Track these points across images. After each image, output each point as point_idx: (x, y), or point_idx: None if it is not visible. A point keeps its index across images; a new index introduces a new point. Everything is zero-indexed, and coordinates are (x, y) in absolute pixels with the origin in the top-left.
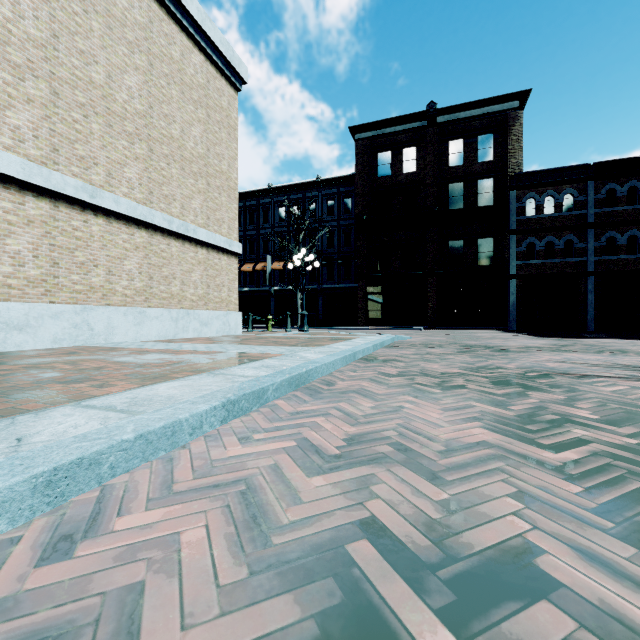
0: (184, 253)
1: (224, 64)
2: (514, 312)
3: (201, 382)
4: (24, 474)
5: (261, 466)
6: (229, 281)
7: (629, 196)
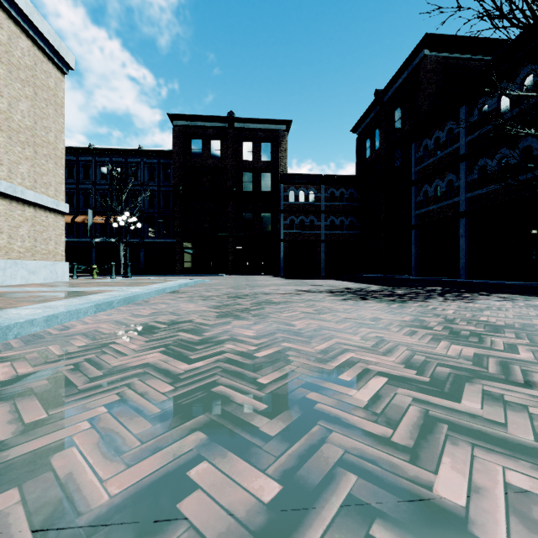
0: (11, 211)
1: (51, 51)
2: (283, 264)
3: (74, 301)
4: (42, 316)
5: (119, 318)
6: (56, 236)
7: (340, 197)
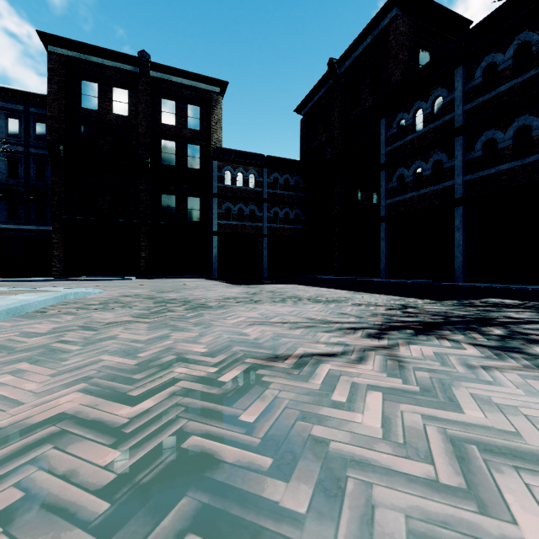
0: None
1: None
2: (216, 263)
3: None
4: None
5: None
6: None
7: (285, 185)
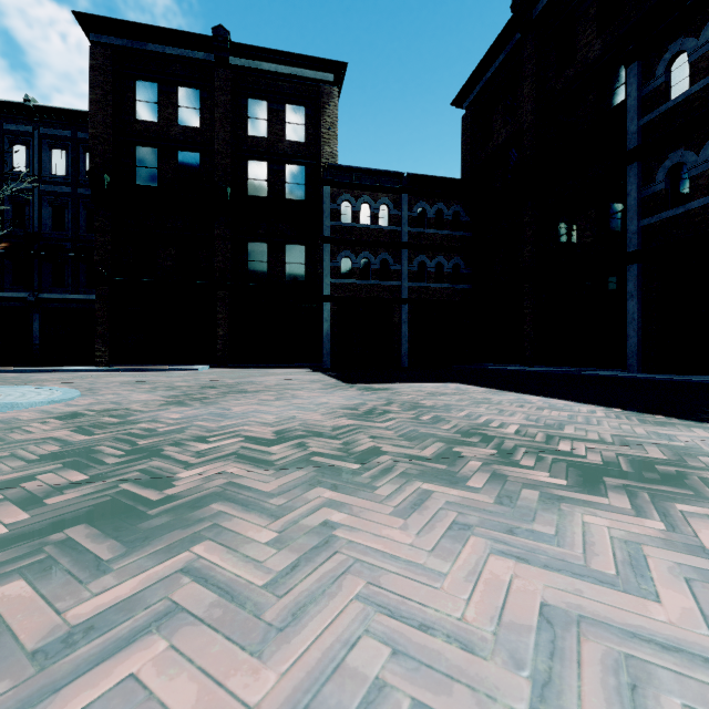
0: None
1: None
2: (328, 344)
3: None
4: None
5: None
6: None
7: (437, 220)
